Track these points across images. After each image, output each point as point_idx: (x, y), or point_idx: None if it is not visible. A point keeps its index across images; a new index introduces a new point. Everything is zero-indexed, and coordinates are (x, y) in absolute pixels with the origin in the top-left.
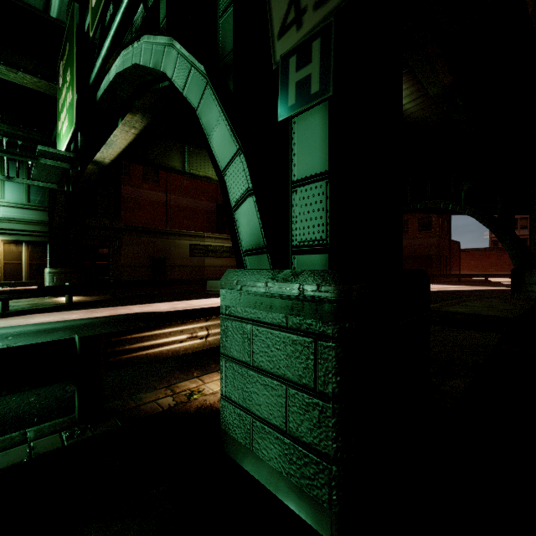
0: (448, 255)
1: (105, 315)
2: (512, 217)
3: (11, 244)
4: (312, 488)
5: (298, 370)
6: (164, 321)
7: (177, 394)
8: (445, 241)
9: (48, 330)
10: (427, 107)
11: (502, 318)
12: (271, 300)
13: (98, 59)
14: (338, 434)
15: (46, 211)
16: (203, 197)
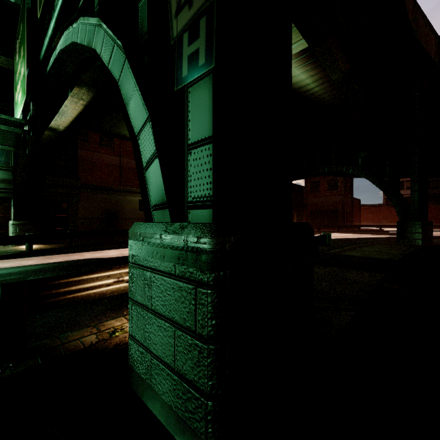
0: (351, 210)
1: (59, 261)
2: (398, 179)
3: None
4: (193, 421)
5: (183, 314)
6: (110, 265)
7: (102, 331)
8: (348, 198)
9: (3, 275)
10: (332, 90)
11: (387, 261)
12: (164, 250)
13: (45, 38)
14: (213, 372)
15: (10, 171)
16: None
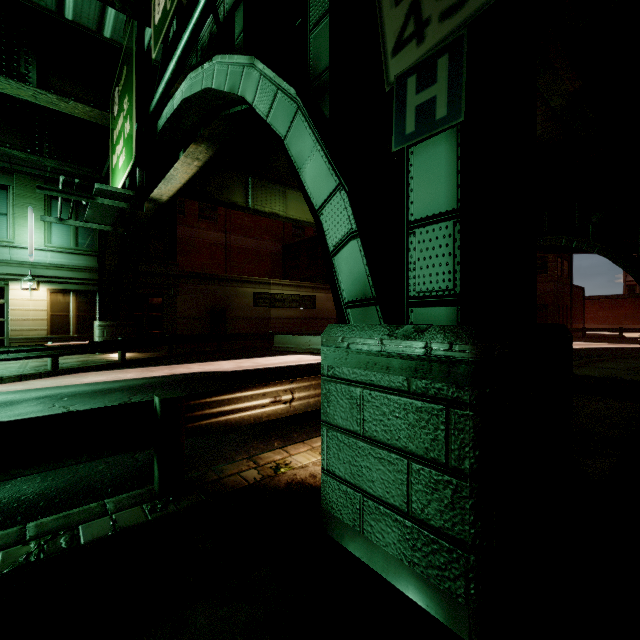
0: (569, 304)
1: (163, 374)
2: None
3: (58, 294)
4: (443, 580)
5: (424, 442)
6: (230, 382)
7: (262, 466)
8: (565, 287)
9: (105, 391)
10: (545, 121)
11: None
12: (388, 360)
13: (161, 84)
14: (477, 517)
15: (95, 256)
16: (267, 237)
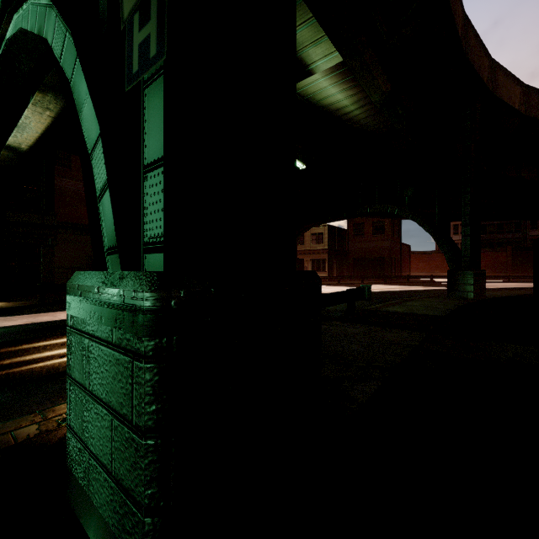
0: (399, 258)
1: (20, 323)
2: (448, 222)
3: None
4: None
5: (120, 397)
6: None
7: (48, 420)
8: (396, 244)
9: None
10: (374, 115)
11: (432, 317)
12: (101, 309)
13: None
14: (153, 477)
15: None
16: None
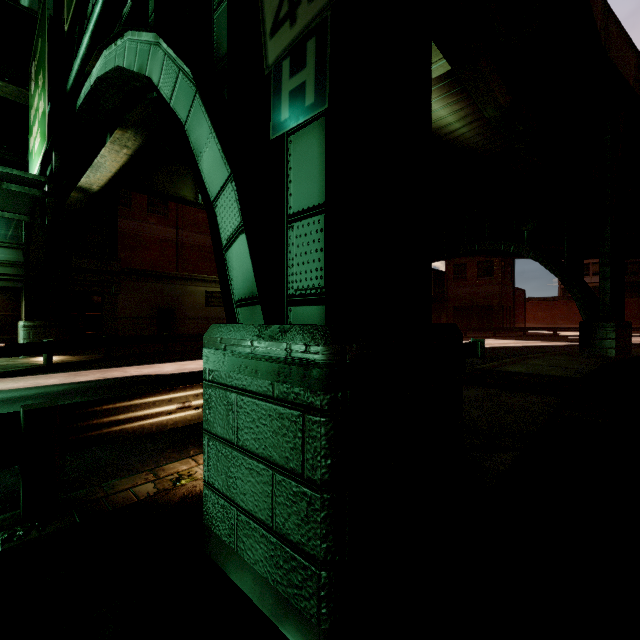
0: (512, 306)
1: (92, 379)
2: (581, 261)
3: None
4: (300, 599)
5: (285, 451)
6: (165, 386)
7: (161, 479)
8: (508, 289)
9: (14, 399)
10: (485, 132)
11: (565, 379)
12: (257, 363)
13: (76, 60)
14: (329, 531)
15: (20, 249)
16: None
